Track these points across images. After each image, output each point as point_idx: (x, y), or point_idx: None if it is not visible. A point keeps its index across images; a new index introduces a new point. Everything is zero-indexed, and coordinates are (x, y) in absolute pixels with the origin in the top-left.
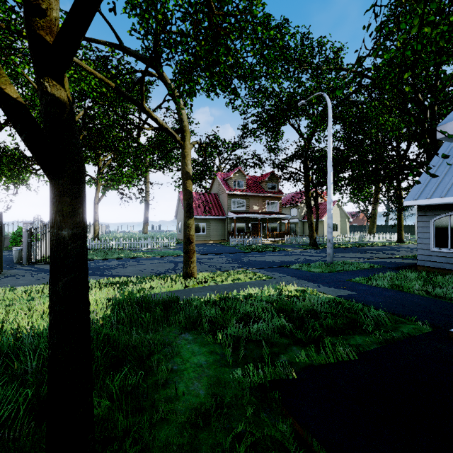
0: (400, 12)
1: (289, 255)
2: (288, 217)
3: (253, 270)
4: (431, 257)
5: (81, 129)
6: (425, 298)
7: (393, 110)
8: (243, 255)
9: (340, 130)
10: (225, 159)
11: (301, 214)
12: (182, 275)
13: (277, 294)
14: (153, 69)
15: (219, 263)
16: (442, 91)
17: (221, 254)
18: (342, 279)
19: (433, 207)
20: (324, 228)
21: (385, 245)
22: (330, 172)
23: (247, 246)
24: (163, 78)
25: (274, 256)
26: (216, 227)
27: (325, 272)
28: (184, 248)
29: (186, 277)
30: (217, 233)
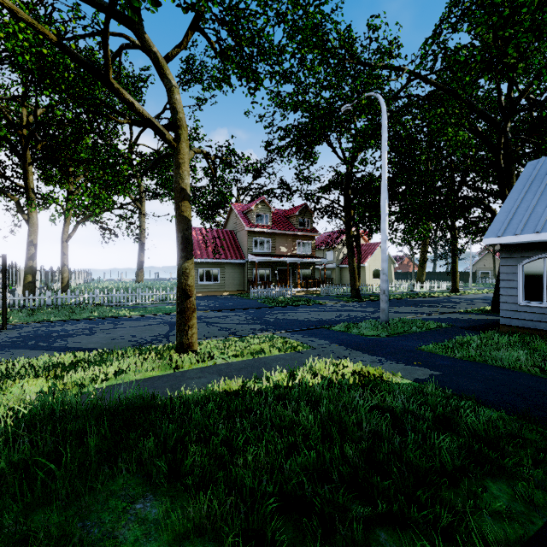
0: (466, 2)
1: (327, 310)
2: (324, 262)
3: (281, 333)
4: (519, 314)
5: (34, 131)
6: (542, 380)
7: (463, 121)
8: (268, 311)
9: (391, 150)
10: (245, 189)
11: (339, 258)
12: (175, 347)
13: (325, 384)
14: (130, 27)
15: (234, 324)
16: (517, 103)
17: (239, 310)
18: (408, 348)
19: (522, 246)
20: (366, 276)
21: (439, 295)
22: (385, 199)
23: (273, 299)
24: (144, 42)
25: (309, 312)
26: (232, 274)
27: (382, 336)
28: (177, 305)
29: (181, 351)
30: (234, 282)
